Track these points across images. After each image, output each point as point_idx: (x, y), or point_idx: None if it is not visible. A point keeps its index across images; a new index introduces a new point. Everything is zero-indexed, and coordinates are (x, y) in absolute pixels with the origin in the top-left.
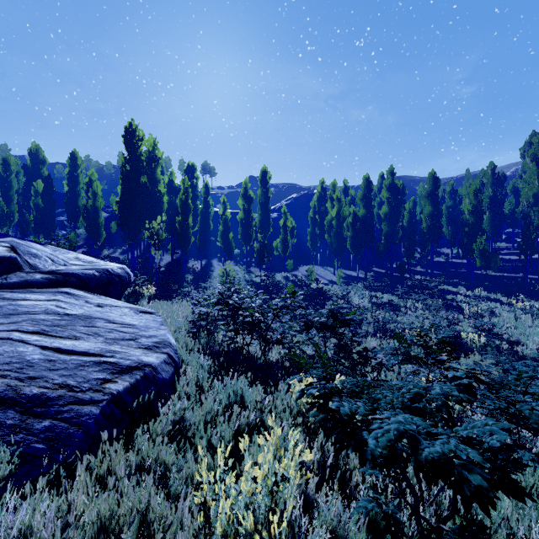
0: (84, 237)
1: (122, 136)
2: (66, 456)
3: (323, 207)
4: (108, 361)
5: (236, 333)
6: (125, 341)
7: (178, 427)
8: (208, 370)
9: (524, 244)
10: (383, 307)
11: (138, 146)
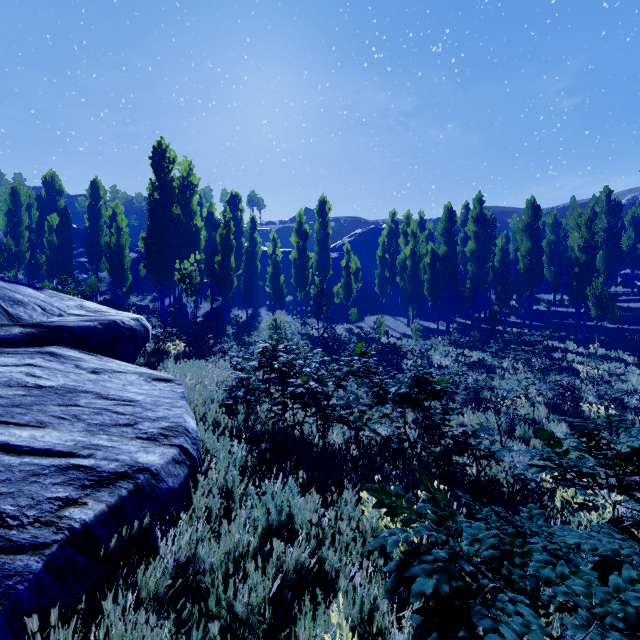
0: (108, 281)
1: (149, 157)
2: None
3: (395, 244)
4: (80, 465)
5: (284, 409)
6: (118, 428)
7: (184, 578)
8: (243, 464)
9: None
10: (473, 368)
11: (169, 170)
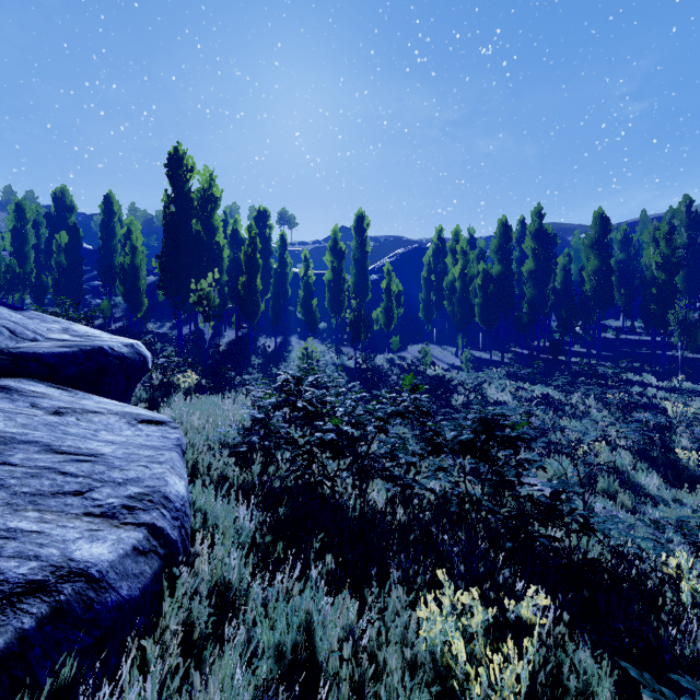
0: (124, 307)
1: (164, 165)
2: None
3: (441, 264)
4: None
5: (309, 460)
6: (60, 498)
7: None
8: (250, 540)
9: None
10: (536, 405)
11: (186, 180)
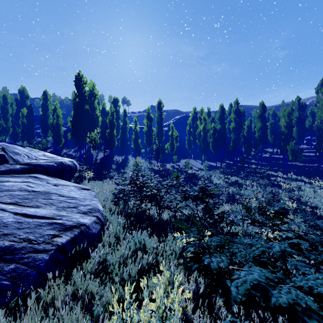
0: (52, 142)
1: (74, 81)
2: (23, 290)
3: (195, 124)
4: (57, 222)
5: (141, 202)
6: (70, 208)
7: (102, 266)
8: (123, 226)
9: (318, 146)
10: (232, 185)
11: (83, 87)
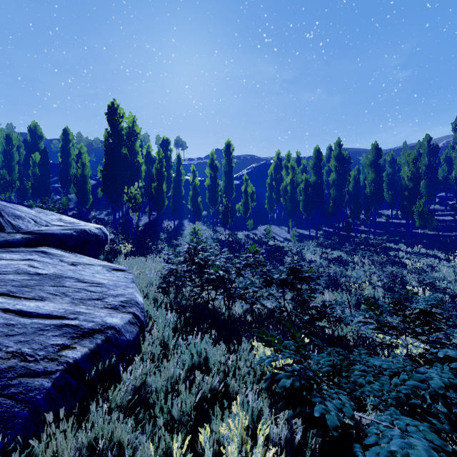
0: (75, 201)
1: (105, 113)
2: (5, 443)
3: (279, 175)
4: (70, 324)
5: (201, 289)
6: (92, 301)
7: (139, 395)
8: (174, 326)
9: None
10: (333, 262)
11: (119, 123)
